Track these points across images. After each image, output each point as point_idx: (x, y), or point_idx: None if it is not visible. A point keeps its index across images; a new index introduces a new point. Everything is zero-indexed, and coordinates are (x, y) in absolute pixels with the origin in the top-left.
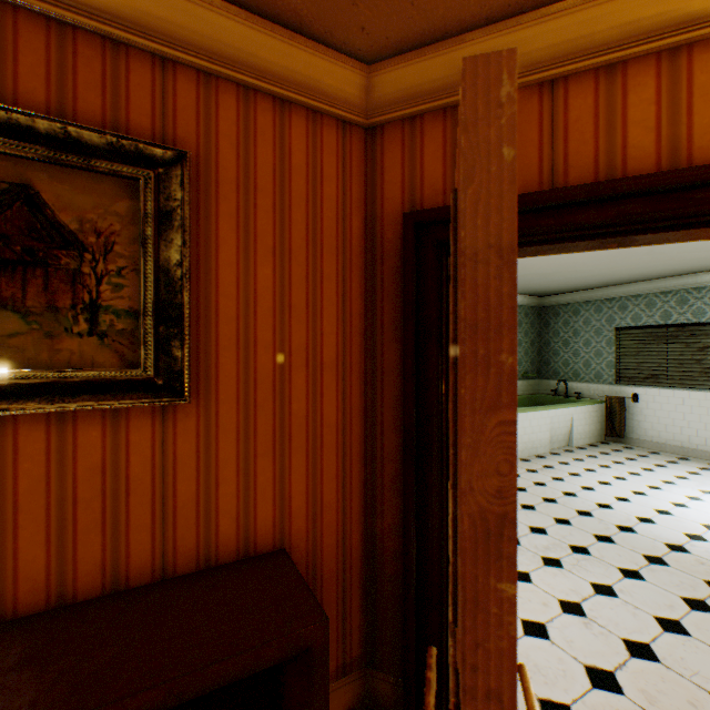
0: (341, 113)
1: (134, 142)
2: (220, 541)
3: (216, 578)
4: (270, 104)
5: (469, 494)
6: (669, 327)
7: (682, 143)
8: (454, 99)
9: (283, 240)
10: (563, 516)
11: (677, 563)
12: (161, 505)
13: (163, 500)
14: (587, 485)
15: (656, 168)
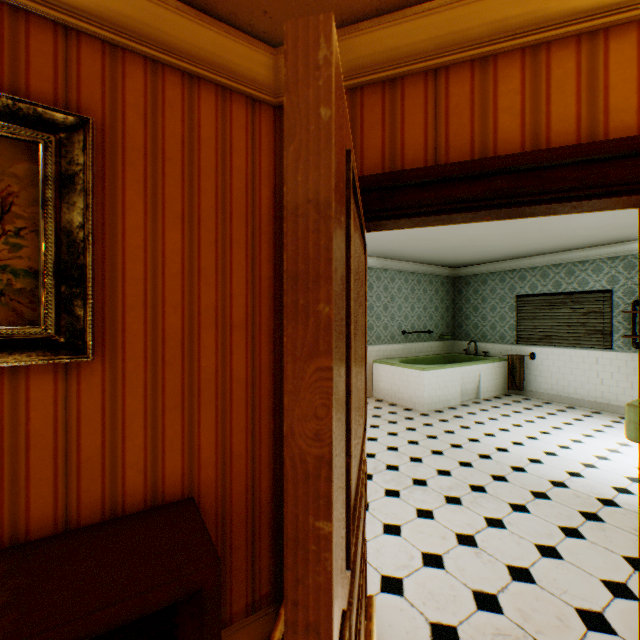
0: (249, 91)
1: (32, 106)
2: (127, 492)
3: (120, 527)
4: (178, 79)
5: (291, 437)
6: (559, 295)
7: (542, 129)
8: (351, 82)
9: (192, 207)
10: (466, 459)
11: (558, 496)
12: (64, 459)
13: (66, 455)
14: (489, 432)
15: (521, 150)
